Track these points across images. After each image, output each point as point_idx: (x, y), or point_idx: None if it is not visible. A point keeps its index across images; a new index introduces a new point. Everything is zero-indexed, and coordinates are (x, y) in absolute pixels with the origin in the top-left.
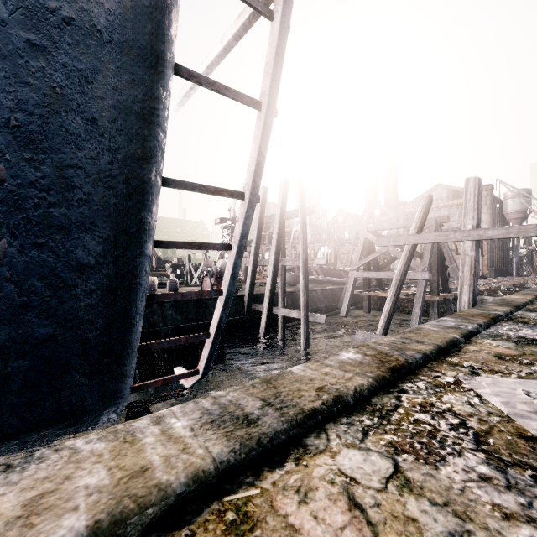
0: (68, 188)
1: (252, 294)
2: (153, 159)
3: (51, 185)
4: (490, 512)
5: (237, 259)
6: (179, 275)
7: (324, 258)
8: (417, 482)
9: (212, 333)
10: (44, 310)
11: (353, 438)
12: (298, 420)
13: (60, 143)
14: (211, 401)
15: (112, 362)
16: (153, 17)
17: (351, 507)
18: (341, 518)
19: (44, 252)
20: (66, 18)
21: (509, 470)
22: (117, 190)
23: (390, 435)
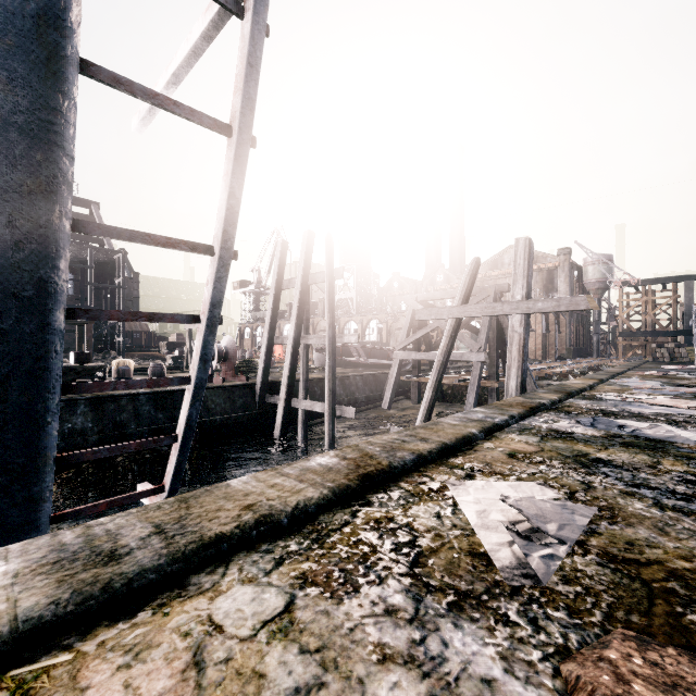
0: None
1: (266, 381)
2: (55, 195)
3: None
4: (367, 655)
5: (207, 336)
6: (178, 357)
7: (355, 335)
8: (302, 623)
9: (179, 436)
10: None
11: (259, 570)
12: (186, 552)
13: None
14: (80, 532)
15: (11, 482)
16: None
17: (188, 666)
18: (164, 683)
19: None
20: None
21: (428, 597)
22: None
23: (310, 563)
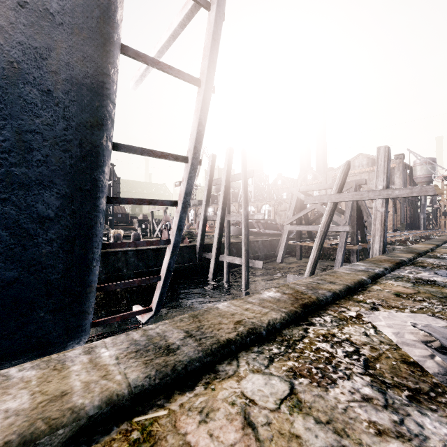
0: (27, 150)
1: (202, 244)
2: (104, 127)
3: (12, 147)
4: (366, 428)
5: (182, 213)
6: (144, 229)
7: (262, 214)
8: (307, 402)
9: (162, 276)
10: (10, 256)
11: (260, 364)
12: (213, 349)
13: (19, 111)
14: (141, 333)
15: (73, 301)
16: (101, 3)
17: (244, 425)
18: (234, 435)
19: (7, 206)
20: (21, 2)
21: (389, 391)
22: (72, 152)
23: (292, 362)
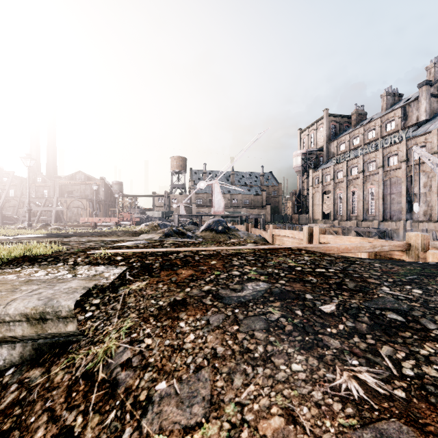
0: None
1: None
2: None
3: None
4: None
5: None
6: None
7: (11, 212)
8: None
9: None
10: None
11: None
12: None
13: None
14: None
15: None
16: None
17: None
18: None
19: None
20: None
21: None
22: None
23: None
